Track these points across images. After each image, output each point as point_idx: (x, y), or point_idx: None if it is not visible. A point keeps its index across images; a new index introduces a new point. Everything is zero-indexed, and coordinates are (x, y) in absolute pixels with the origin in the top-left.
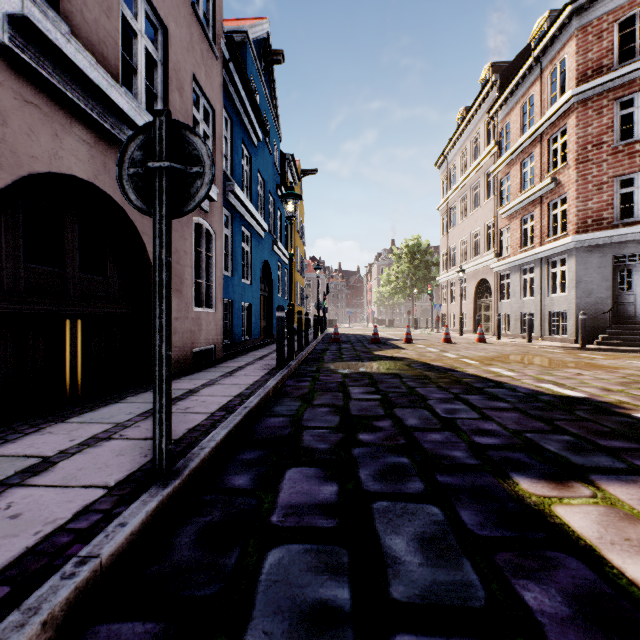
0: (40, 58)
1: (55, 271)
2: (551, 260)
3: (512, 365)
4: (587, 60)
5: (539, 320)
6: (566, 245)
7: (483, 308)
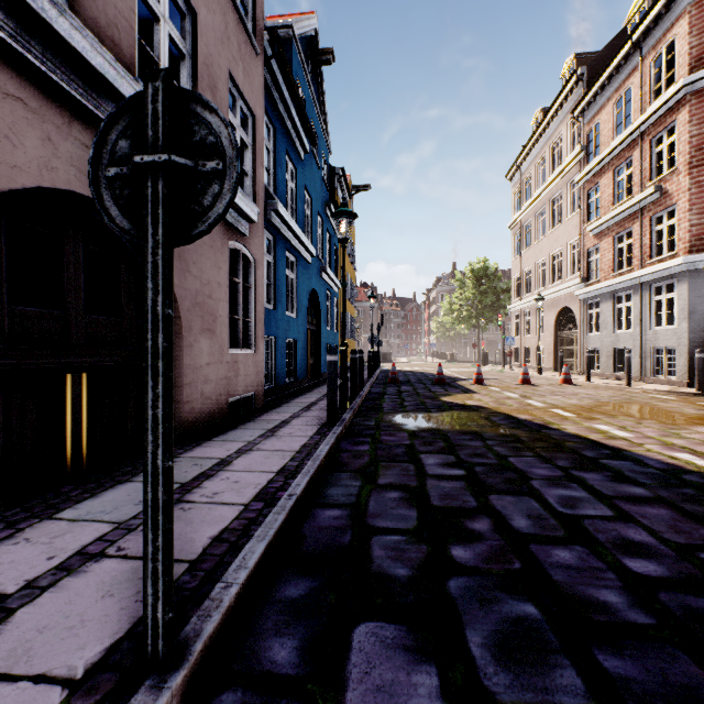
0: (23, 36)
1: (52, 313)
2: (654, 286)
3: (620, 420)
4: (703, 41)
5: (638, 357)
6: (675, 267)
7: (565, 342)
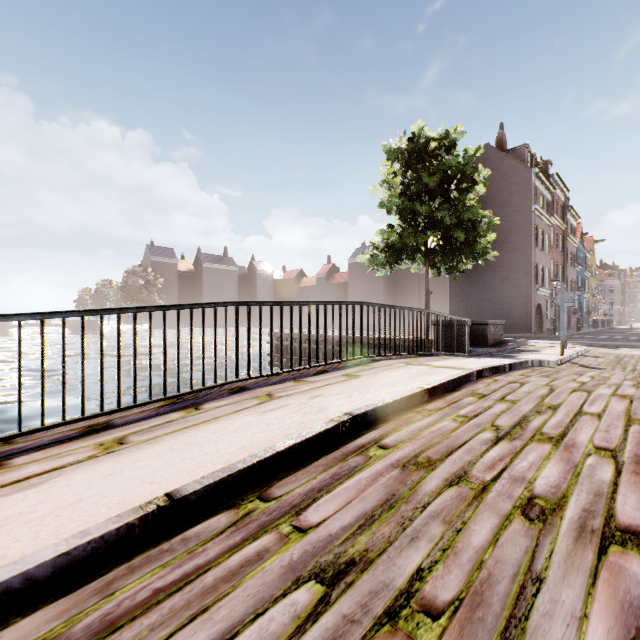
0: None
1: None
2: None
3: None
4: None
5: None
6: None
7: None
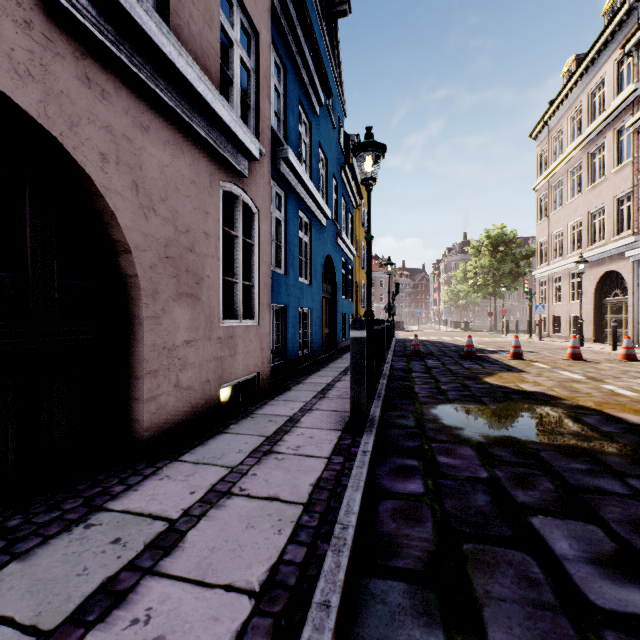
0: None
1: None
2: None
3: None
4: None
5: None
6: None
7: (609, 310)
